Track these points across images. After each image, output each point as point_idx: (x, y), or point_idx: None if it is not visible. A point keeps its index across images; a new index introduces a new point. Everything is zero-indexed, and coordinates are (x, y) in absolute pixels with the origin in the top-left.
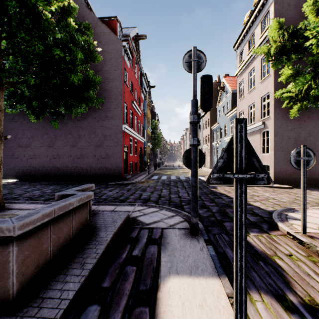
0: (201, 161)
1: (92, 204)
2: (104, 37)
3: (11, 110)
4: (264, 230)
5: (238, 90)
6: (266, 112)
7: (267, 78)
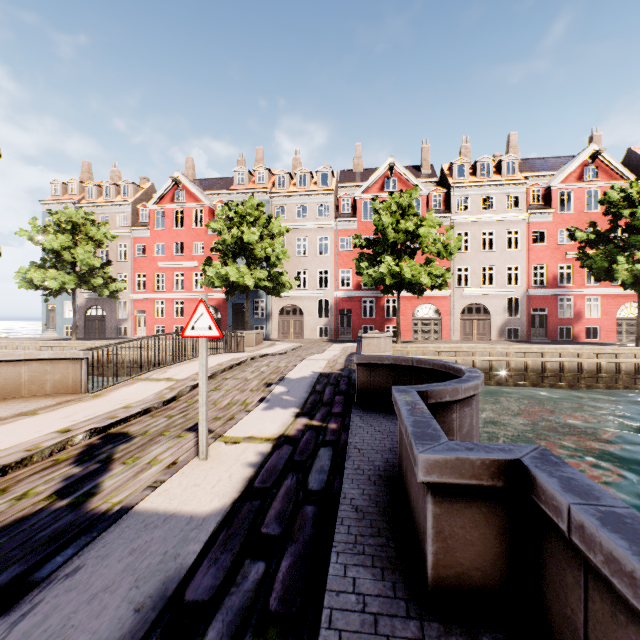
0: None
1: None
2: None
3: None
4: None
5: None
6: None
7: None
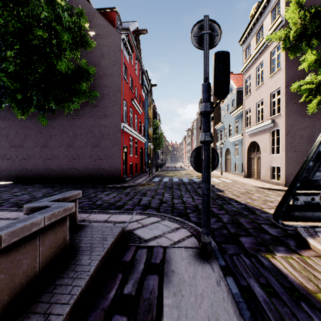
0: (214, 163)
1: (83, 211)
2: (102, 30)
3: None
4: (292, 248)
5: (244, 87)
6: (276, 110)
7: (277, 72)
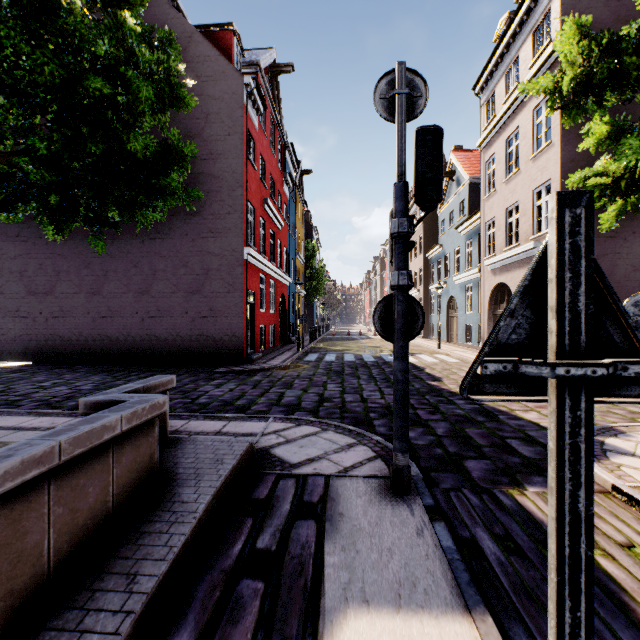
0: (416, 324)
1: (175, 416)
2: (206, 66)
3: (7, 215)
4: None
5: (483, 177)
6: (544, 222)
7: (546, 149)
